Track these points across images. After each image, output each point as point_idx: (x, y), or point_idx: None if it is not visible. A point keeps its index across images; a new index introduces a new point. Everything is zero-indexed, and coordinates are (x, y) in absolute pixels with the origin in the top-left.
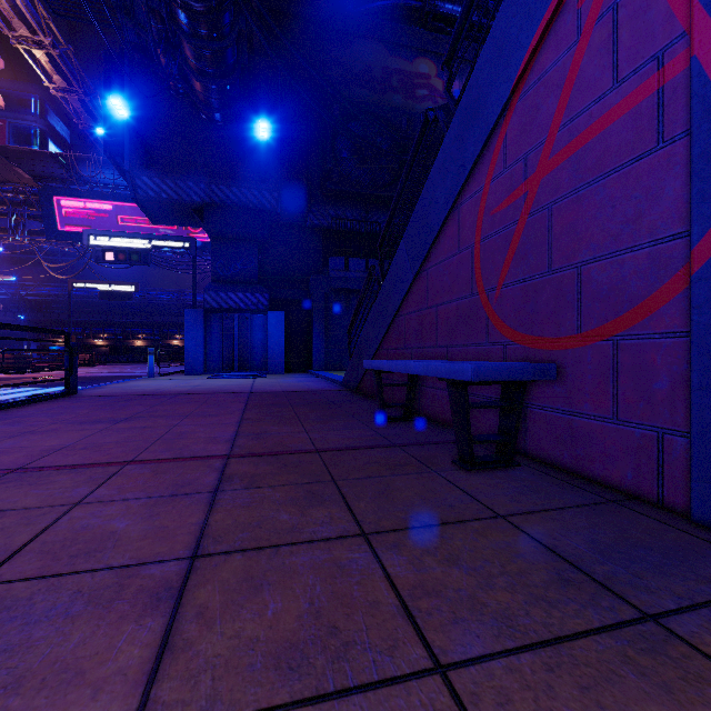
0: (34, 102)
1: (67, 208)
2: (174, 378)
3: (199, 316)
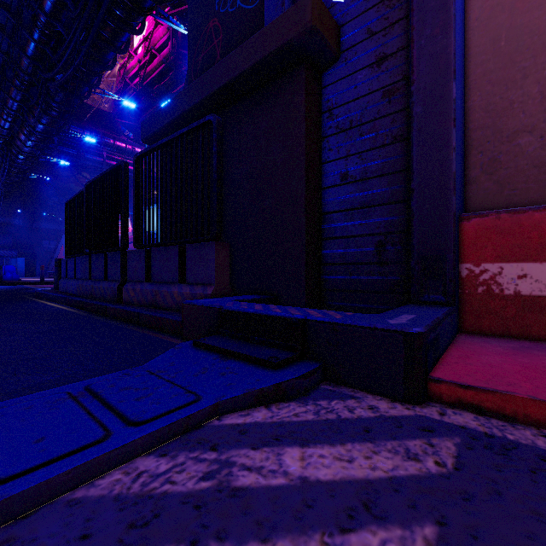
0: None
1: None
2: None
3: None
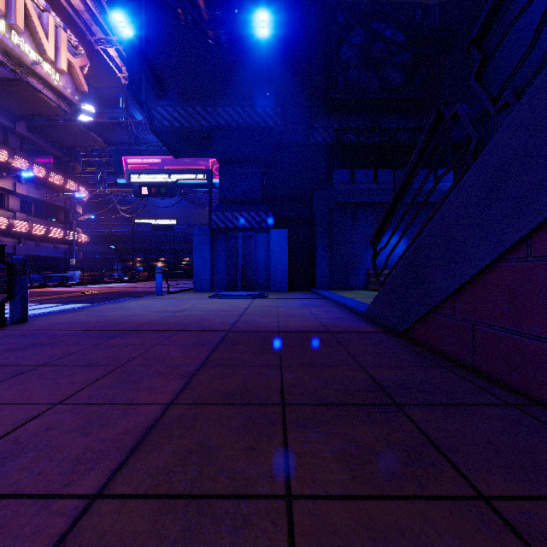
0: (121, 100)
1: (131, 164)
2: (178, 296)
3: (206, 235)
